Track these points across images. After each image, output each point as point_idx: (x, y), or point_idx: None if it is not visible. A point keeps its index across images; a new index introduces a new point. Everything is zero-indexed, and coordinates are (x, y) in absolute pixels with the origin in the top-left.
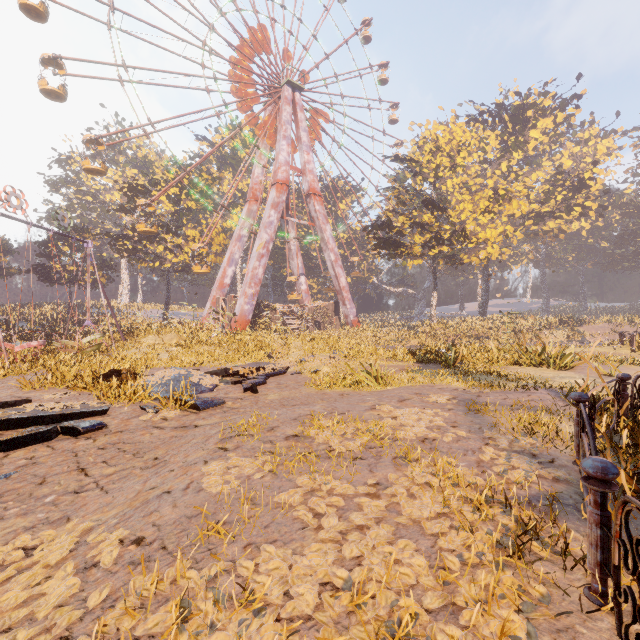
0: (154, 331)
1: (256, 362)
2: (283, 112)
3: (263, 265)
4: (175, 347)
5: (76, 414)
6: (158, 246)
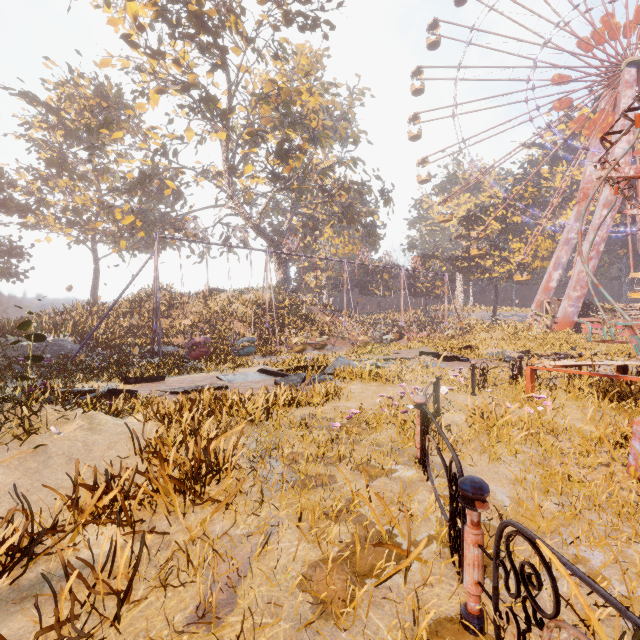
0: (485, 329)
1: (559, 352)
2: (621, 100)
3: (591, 267)
4: (500, 340)
5: (458, 357)
6: (487, 261)
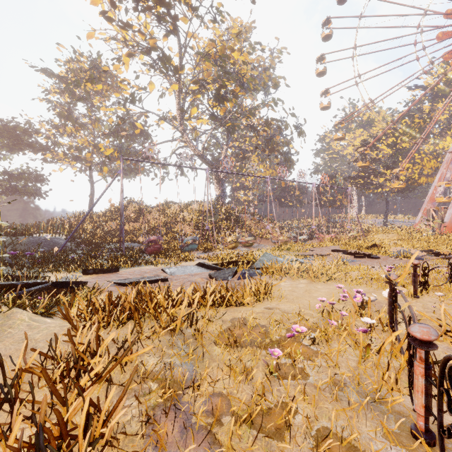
0: (381, 232)
1: None
2: None
3: None
4: (396, 241)
5: (367, 255)
6: (380, 178)
